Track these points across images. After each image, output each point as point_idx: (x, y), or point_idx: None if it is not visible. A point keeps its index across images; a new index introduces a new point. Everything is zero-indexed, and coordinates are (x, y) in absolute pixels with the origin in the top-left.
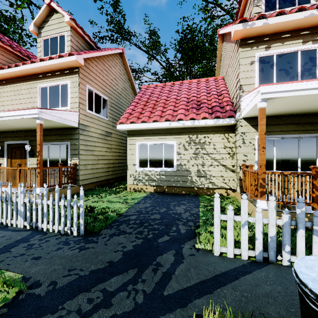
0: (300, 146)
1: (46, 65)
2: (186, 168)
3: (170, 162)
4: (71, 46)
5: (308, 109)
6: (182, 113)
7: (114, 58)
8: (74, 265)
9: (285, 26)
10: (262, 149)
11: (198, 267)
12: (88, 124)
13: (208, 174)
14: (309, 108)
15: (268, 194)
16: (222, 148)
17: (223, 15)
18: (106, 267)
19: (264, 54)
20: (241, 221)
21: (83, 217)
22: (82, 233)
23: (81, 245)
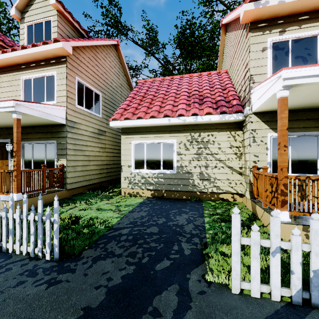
0: None
1: (29, 54)
2: (187, 170)
3: (169, 164)
4: (57, 33)
5: None
6: (182, 108)
7: (108, 50)
8: (32, 316)
9: (304, 5)
10: (284, 148)
11: (212, 317)
12: (78, 121)
13: (213, 177)
14: None
15: (290, 203)
16: (228, 147)
17: (224, 10)
18: (79, 318)
19: (277, 39)
20: (271, 247)
21: (57, 236)
22: (56, 256)
23: (52, 277)
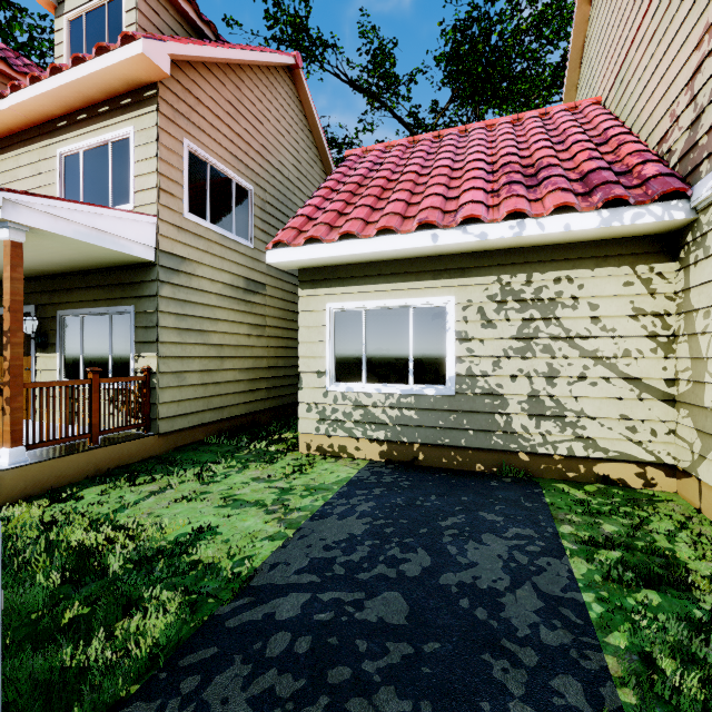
0: None
1: (68, 85)
2: (488, 386)
3: (433, 367)
4: (137, 26)
5: None
6: (475, 201)
7: (272, 79)
8: None
9: None
10: None
11: None
12: (190, 255)
13: (572, 409)
14: None
15: None
16: (626, 316)
17: None
18: None
19: None
20: None
21: None
22: None
23: None
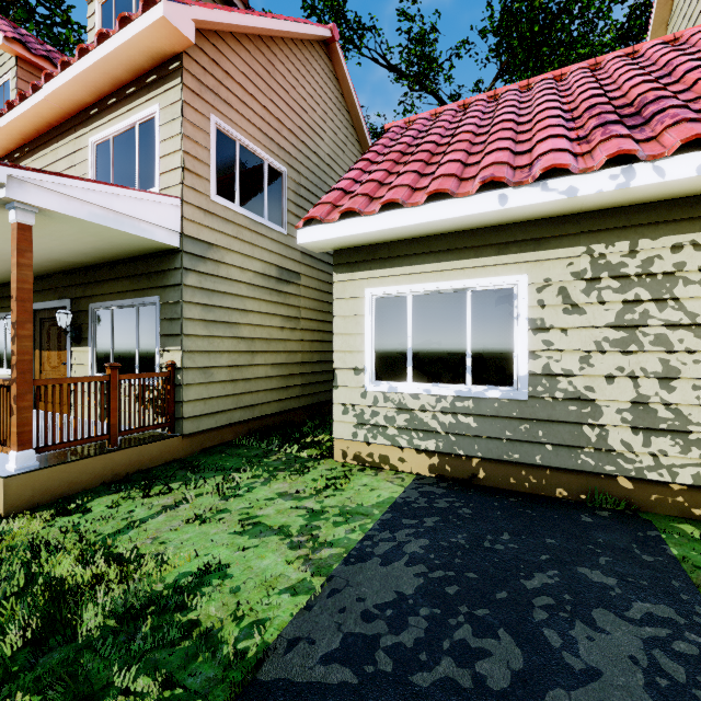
0: None
1: (94, 66)
2: (573, 388)
3: (497, 364)
4: None
5: None
6: (557, 149)
7: (307, 54)
8: None
9: None
10: None
11: None
12: (218, 240)
13: (700, 423)
14: None
15: None
16: None
17: None
18: None
19: None
20: None
21: None
22: None
23: None
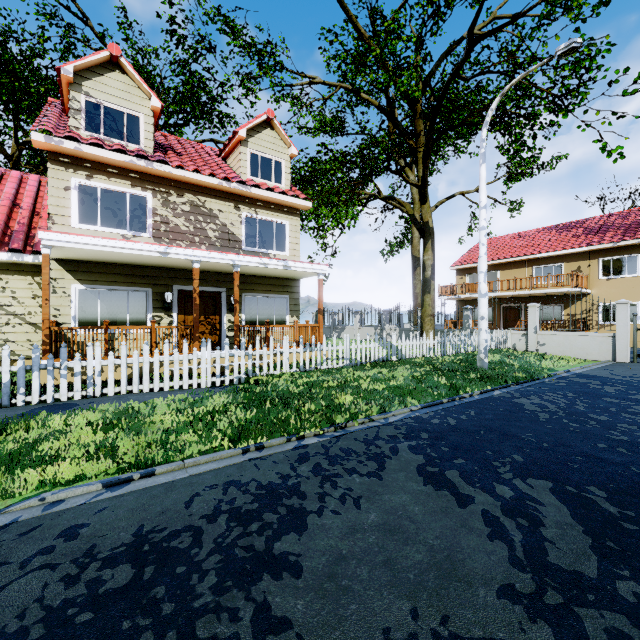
0: (130, 301)
1: None
2: None
3: None
4: None
5: (128, 261)
6: None
7: None
8: None
9: (108, 160)
10: (46, 302)
11: None
12: None
13: (2, 339)
14: (125, 260)
15: (54, 352)
16: (30, 298)
17: None
18: None
19: (84, 183)
20: None
21: None
22: None
23: None
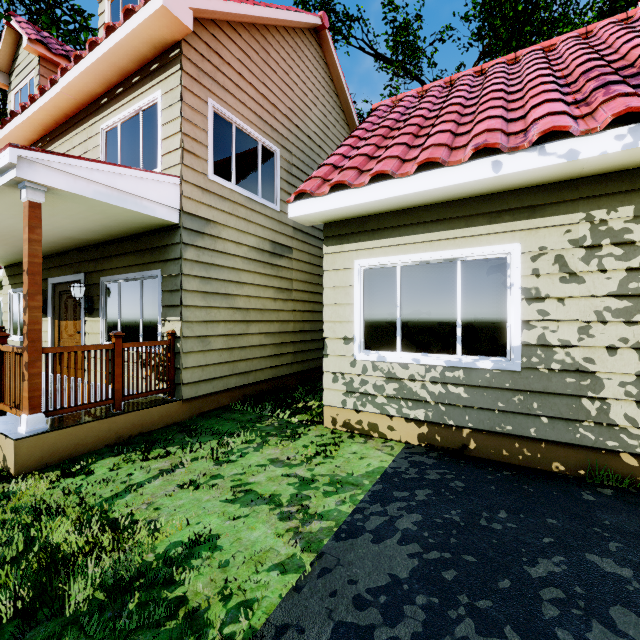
0: None
1: (103, 57)
2: (570, 359)
3: (488, 334)
4: None
5: None
6: (555, 112)
7: (298, 41)
8: None
9: None
10: None
11: None
12: (215, 217)
13: None
14: None
15: None
16: None
17: None
18: None
19: None
20: None
21: None
22: None
23: None
